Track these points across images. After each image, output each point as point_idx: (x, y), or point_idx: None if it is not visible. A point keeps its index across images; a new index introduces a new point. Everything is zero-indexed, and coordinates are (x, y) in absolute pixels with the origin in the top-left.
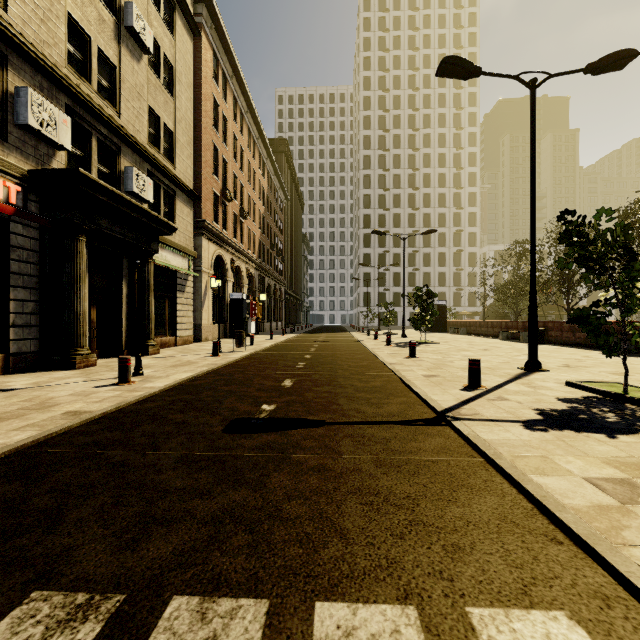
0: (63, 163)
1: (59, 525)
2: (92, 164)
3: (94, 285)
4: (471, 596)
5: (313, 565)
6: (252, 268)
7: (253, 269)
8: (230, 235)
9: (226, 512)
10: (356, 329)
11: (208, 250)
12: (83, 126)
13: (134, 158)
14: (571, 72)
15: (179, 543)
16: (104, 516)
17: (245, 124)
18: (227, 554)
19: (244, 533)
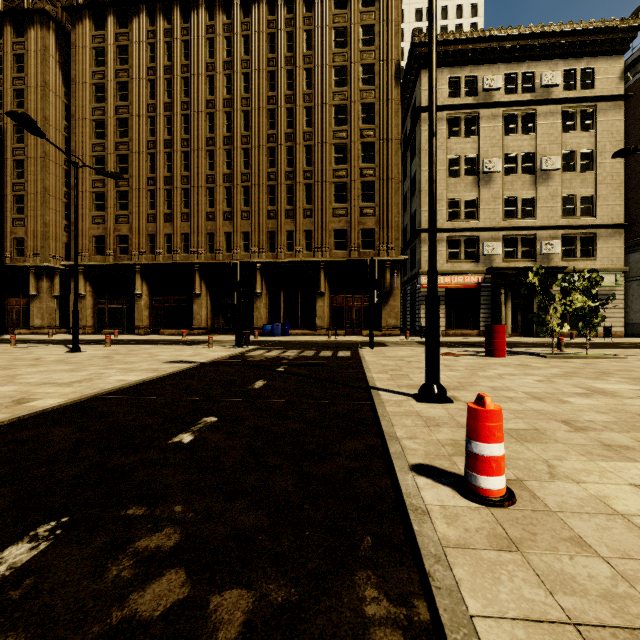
0: (501, 259)
1: None
2: (517, 251)
3: (519, 304)
4: None
5: None
6: None
7: None
8: None
9: None
10: None
11: None
12: (513, 237)
13: (548, 233)
14: None
15: None
16: None
17: None
18: None
19: None
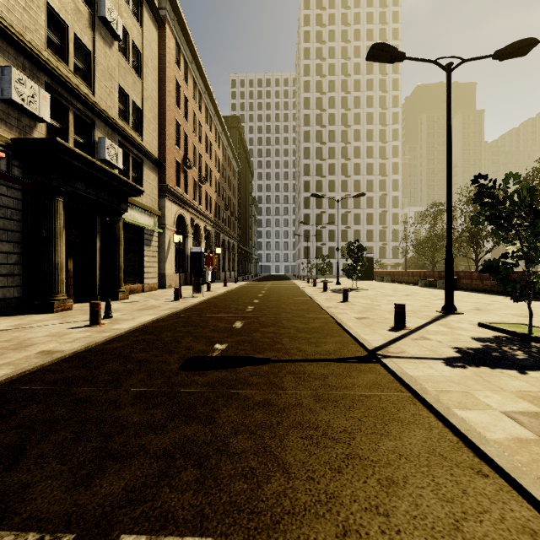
0: (43, 133)
1: (20, 461)
2: (69, 135)
3: (71, 240)
4: (406, 532)
5: (256, 501)
6: (209, 226)
7: (210, 226)
8: (190, 197)
9: (177, 447)
10: (297, 278)
11: (171, 210)
12: (61, 102)
13: (106, 130)
14: (481, 57)
15: (131, 479)
16: (63, 452)
17: (203, 103)
18: (176, 490)
19: (193, 468)
